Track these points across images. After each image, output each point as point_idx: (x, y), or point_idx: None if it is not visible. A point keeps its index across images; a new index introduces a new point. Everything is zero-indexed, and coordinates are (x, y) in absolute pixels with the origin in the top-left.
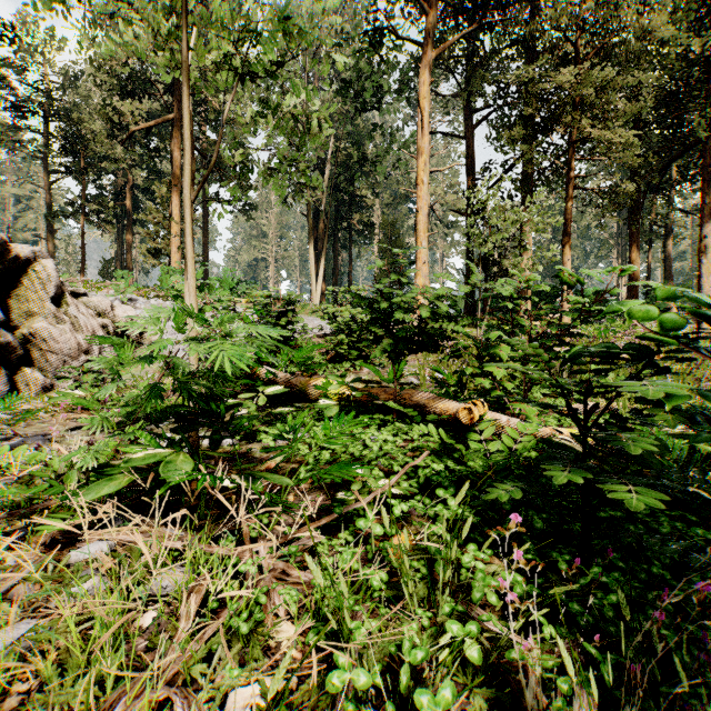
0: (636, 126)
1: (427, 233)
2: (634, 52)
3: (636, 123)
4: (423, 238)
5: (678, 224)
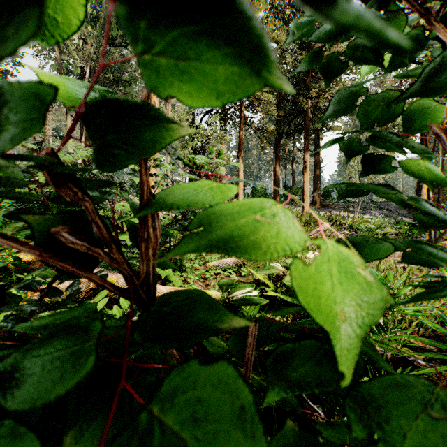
0: (278, 98)
1: None
2: (276, 55)
3: (278, 96)
4: None
5: (298, 156)
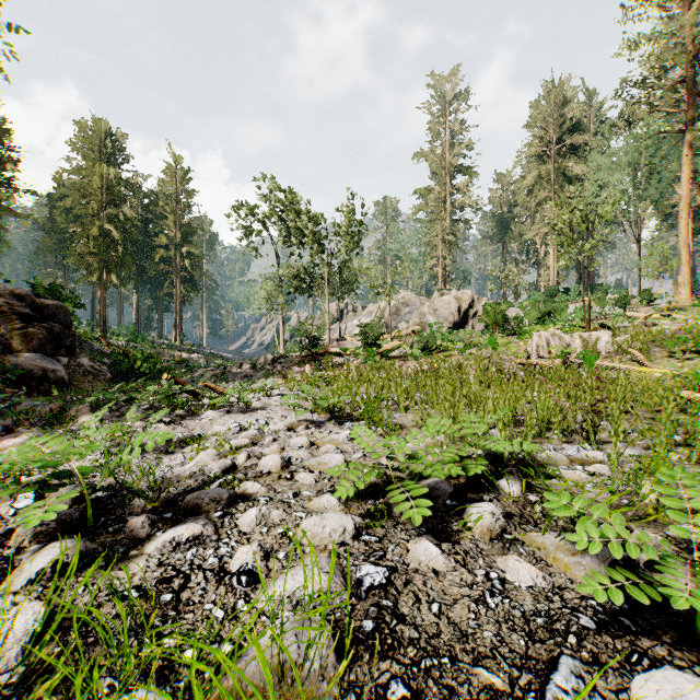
0: None
1: (685, 247)
2: None
3: None
4: (681, 251)
5: None
